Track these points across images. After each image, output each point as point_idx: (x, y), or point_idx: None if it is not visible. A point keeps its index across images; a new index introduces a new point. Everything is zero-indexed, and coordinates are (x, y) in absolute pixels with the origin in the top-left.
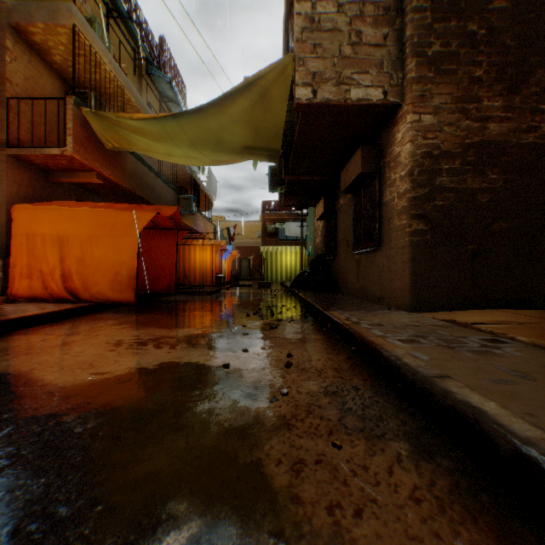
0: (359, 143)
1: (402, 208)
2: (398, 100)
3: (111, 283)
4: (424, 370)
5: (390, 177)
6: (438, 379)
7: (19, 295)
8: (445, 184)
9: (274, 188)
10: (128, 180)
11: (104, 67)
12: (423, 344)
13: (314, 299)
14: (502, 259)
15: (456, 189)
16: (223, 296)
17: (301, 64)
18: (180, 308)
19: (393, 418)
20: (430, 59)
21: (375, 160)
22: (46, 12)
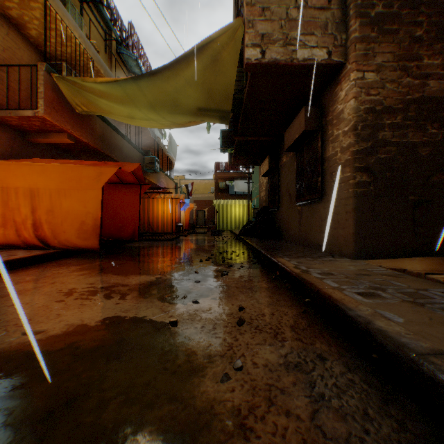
0: (302, 105)
1: (345, 161)
2: (341, 59)
3: (78, 232)
4: (408, 340)
5: (332, 133)
6: (436, 358)
7: None
8: (387, 138)
9: (225, 149)
10: (97, 142)
11: (75, 41)
12: (386, 299)
13: (261, 245)
14: (442, 209)
15: (398, 143)
16: (181, 243)
17: (251, 26)
18: (140, 254)
19: (383, 414)
20: (373, 19)
21: (317, 119)
22: None
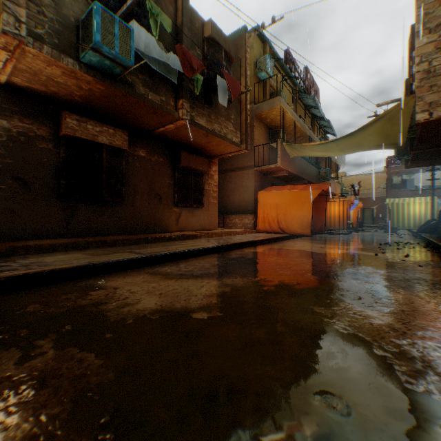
0: None
1: None
2: None
3: (299, 225)
4: None
5: None
6: None
7: (260, 230)
8: None
9: (399, 157)
10: (296, 170)
11: (288, 116)
12: None
13: (435, 239)
14: None
15: None
16: (356, 236)
17: (419, 100)
18: (333, 240)
19: None
20: None
21: None
22: (268, 105)
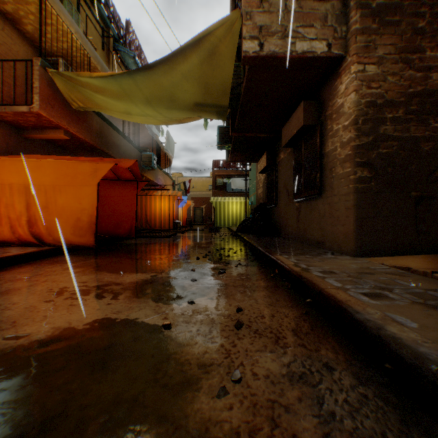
0: (300, 100)
1: (345, 156)
2: (341, 52)
3: (73, 229)
4: (427, 350)
5: (332, 128)
6: None
7: None
8: (389, 132)
9: (222, 146)
10: (94, 138)
11: (71, 36)
12: (395, 301)
13: (259, 242)
14: None
15: (400, 137)
16: (178, 239)
17: (248, 18)
18: (137, 251)
19: None
20: (374, 11)
21: (316, 114)
22: None
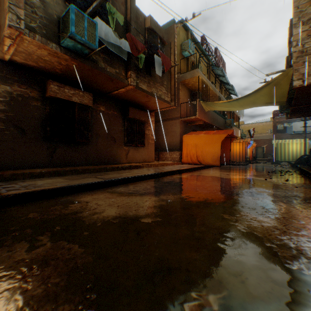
0: None
1: None
2: None
3: (211, 159)
4: None
5: None
6: None
7: (184, 162)
8: None
9: (282, 111)
10: (209, 120)
11: (204, 82)
12: None
13: (307, 168)
14: None
15: None
16: (251, 166)
17: (295, 71)
18: (235, 169)
19: None
20: None
21: None
22: (190, 74)
